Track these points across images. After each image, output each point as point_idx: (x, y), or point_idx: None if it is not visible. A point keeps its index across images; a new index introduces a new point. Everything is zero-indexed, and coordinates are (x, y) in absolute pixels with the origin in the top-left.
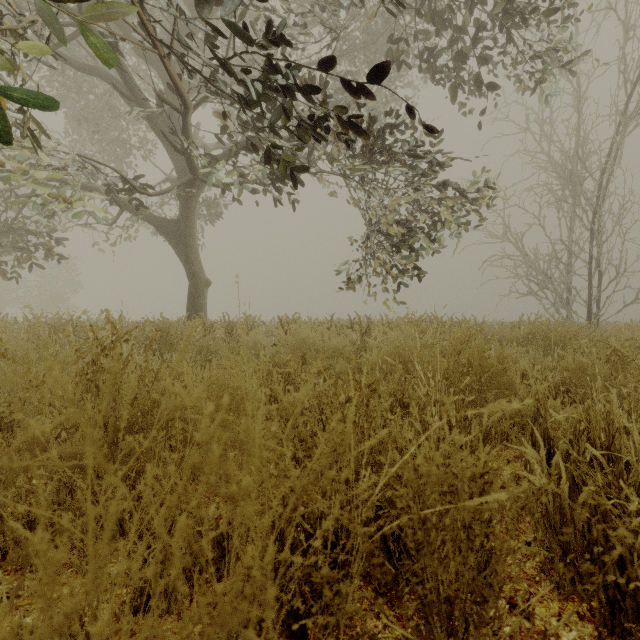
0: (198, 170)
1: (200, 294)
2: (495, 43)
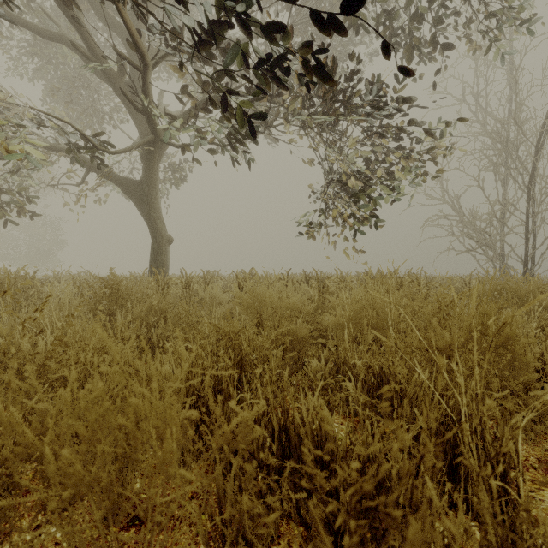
0: (158, 130)
1: (162, 250)
2: (450, 0)
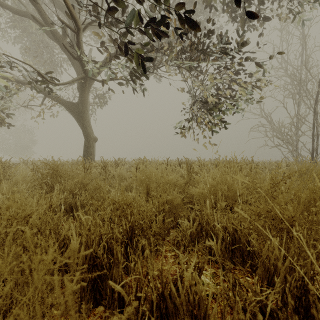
0: (87, 71)
1: (91, 145)
2: None
